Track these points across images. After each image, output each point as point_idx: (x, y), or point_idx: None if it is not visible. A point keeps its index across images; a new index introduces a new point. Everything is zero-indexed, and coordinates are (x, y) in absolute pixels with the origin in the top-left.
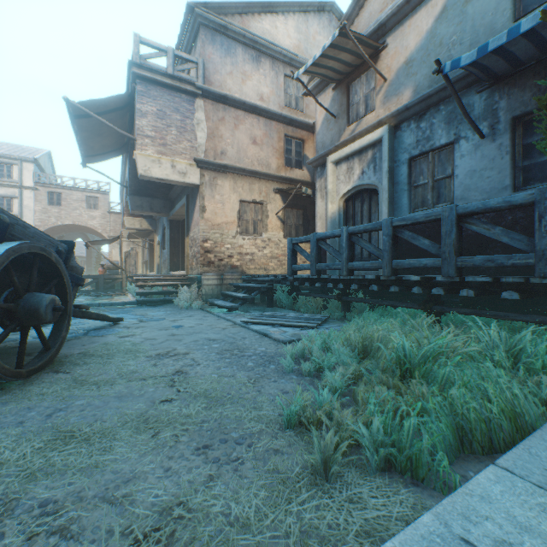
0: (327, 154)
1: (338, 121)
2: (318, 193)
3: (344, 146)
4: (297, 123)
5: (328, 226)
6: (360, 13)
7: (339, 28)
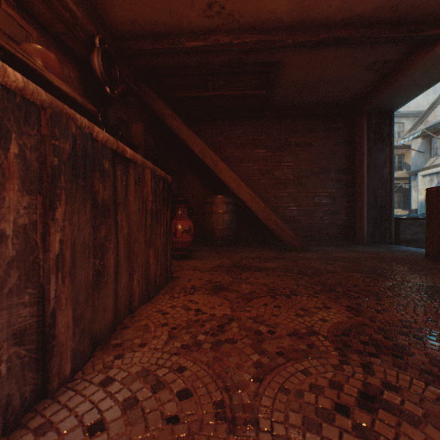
0: (417, 171)
1: (424, 155)
2: (412, 188)
3: (427, 168)
4: (398, 147)
5: (418, 206)
6: (437, 107)
7: (421, 132)
